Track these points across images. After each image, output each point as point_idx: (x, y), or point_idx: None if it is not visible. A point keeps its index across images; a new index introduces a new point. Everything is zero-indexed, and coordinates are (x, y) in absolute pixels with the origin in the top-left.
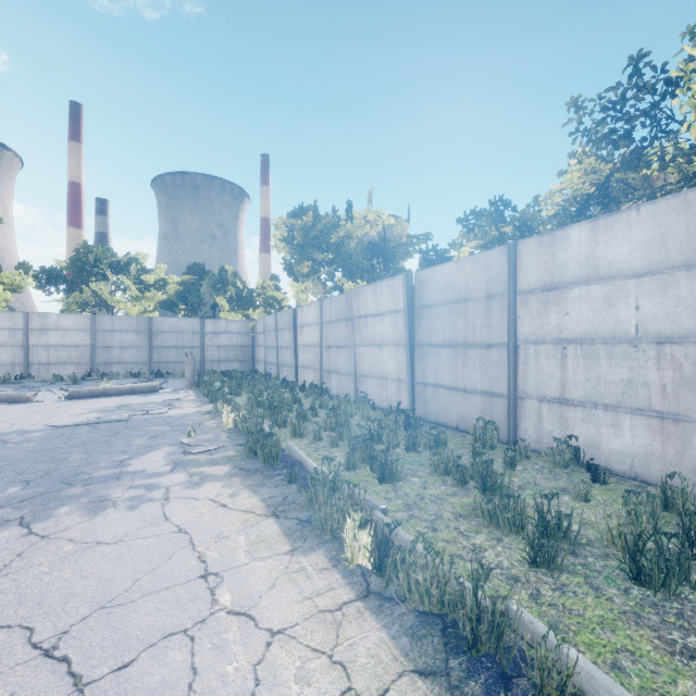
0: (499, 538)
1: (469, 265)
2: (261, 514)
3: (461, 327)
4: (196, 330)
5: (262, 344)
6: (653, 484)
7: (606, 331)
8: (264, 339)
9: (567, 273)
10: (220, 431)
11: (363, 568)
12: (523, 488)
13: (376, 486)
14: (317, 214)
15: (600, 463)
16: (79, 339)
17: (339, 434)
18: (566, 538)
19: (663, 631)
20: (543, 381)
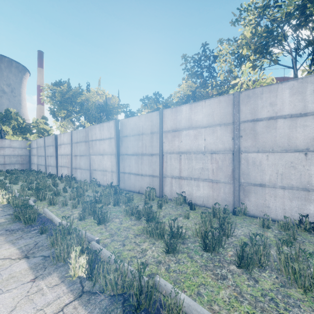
0: (154, 243)
1: (144, 118)
2: (15, 258)
3: (140, 146)
4: None
5: (36, 154)
6: (209, 207)
7: (195, 148)
8: (37, 151)
9: (181, 124)
10: None
11: (81, 277)
12: (165, 217)
13: (96, 227)
14: (69, 86)
15: (193, 202)
16: None
17: (78, 201)
18: (180, 237)
19: (214, 270)
20: (173, 169)
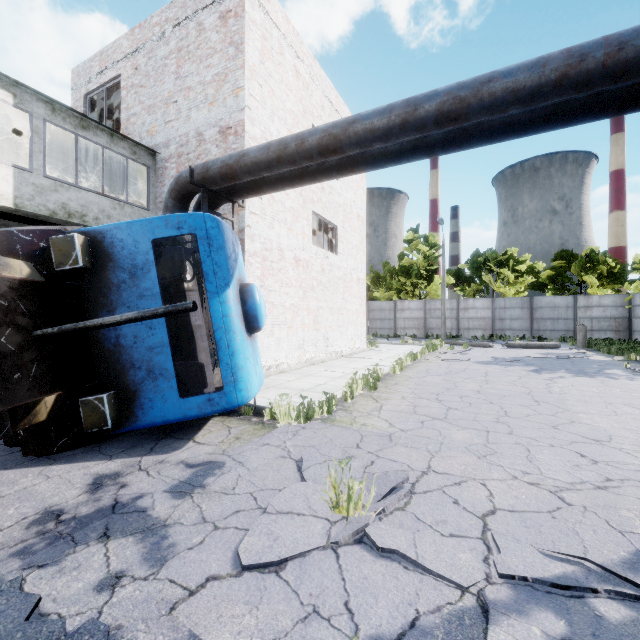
0: None
1: None
2: None
3: None
4: (569, 305)
5: None
6: None
7: None
8: None
9: None
10: None
11: None
12: None
13: None
14: None
15: None
16: (485, 314)
17: None
18: None
19: None
20: None
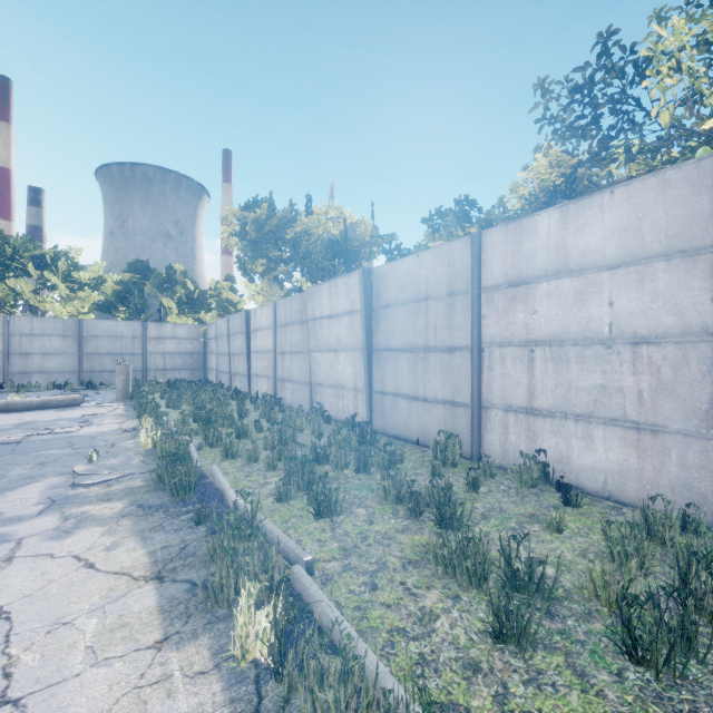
0: (456, 596)
1: (430, 259)
2: (139, 578)
3: (422, 329)
4: (137, 334)
5: (214, 350)
6: (628, 504)
7: (577, 330)
8: (216, 345)
9: (535, 266)
10: (133, 453)
11: (261, 666)
12: (487, 517)
13: (310, 523)
14: (273, 208)
15: (571, 481)
16: None
17: (280, 454)
18: (538, 592)
19: None
20: (509, 388)
